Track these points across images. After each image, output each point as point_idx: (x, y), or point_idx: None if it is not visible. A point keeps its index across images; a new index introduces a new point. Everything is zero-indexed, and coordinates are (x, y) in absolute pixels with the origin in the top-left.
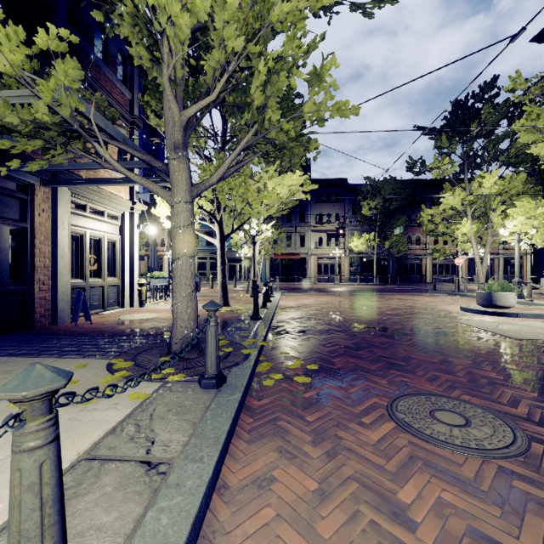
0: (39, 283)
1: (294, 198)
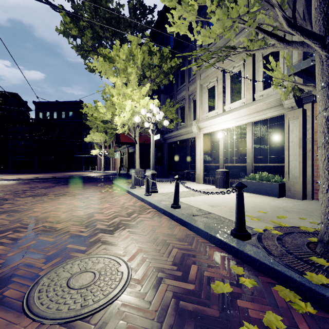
0: None
1: None
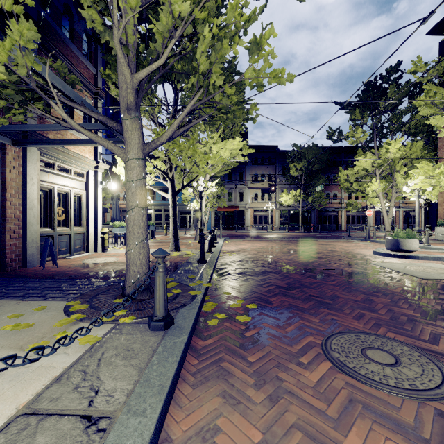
0: (10, 232)
1: (235, 160)
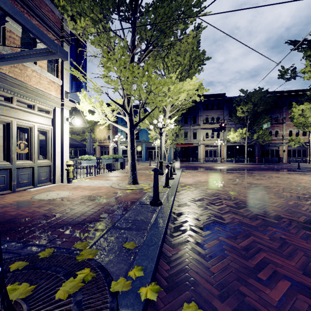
0: None
1: (191, 100)
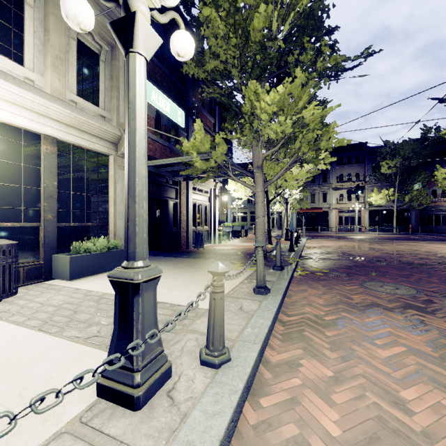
0: (182, 228)
1: (317, 169)
